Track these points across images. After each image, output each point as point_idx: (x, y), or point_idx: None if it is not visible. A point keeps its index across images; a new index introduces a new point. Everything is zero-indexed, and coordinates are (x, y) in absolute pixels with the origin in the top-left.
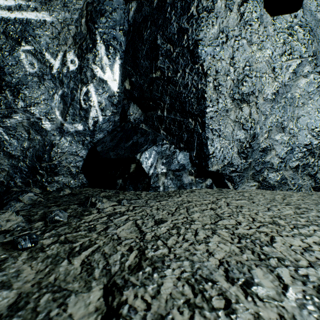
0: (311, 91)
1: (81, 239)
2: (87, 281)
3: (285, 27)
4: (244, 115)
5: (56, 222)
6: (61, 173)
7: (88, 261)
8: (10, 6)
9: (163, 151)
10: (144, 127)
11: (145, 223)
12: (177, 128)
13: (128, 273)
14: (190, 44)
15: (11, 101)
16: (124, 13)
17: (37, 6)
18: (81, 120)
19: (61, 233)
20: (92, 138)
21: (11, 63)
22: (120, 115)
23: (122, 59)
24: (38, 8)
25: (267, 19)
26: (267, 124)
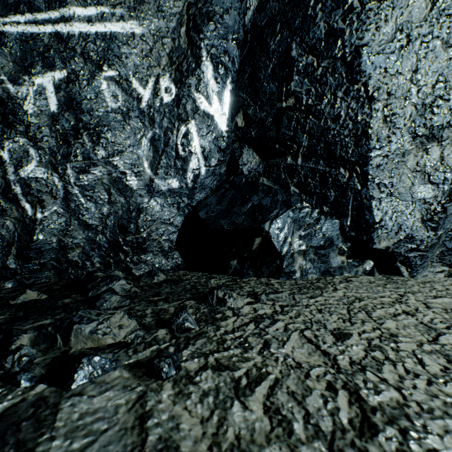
0: None
1: (241, 363)
2: (292, 447)
3: None
4: (431, 160)
5: (186, 331)
6: (150, 250)
7: (273, 406)
8: (90, 16)
9: (301, 219)
10: (266, 182)
11: (319, 337)
12: (319, 182)
13: (356, 436)
14: (347, 53)
15: (90, 150)
16: (238, 14)
17: (123, 14)
18: (177, 174)
19: (204, 351)
20: (190, 199)
21: (90, 96)
22: (227, 165)
23: (234, 82)
24: (125, 17)
25: None
26: None
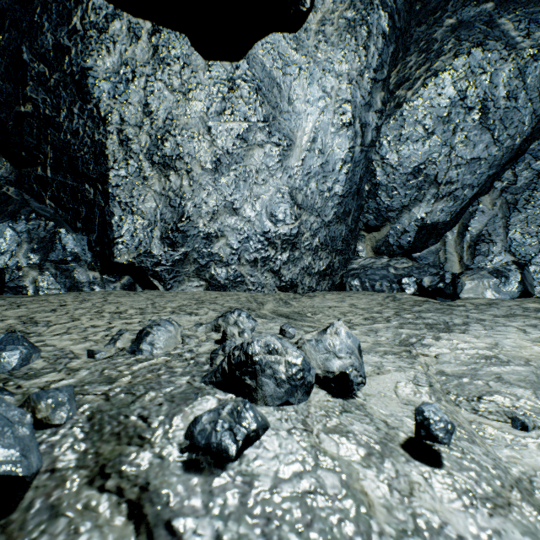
0: (271, 166)
1: None
2: None
3: (226, 78)
4: (174, 186)
5: None
6: None
7: None
8: None
9: (32, 231)
10: (10, 192)
11: None
12: (71, 197)
13: None
14: (75, 72)
15: None
16: None
17: None
18: None
19: None
20: None
21: None
22: None
23: None
24: None
25: (199, 63)
26: (211, 203)
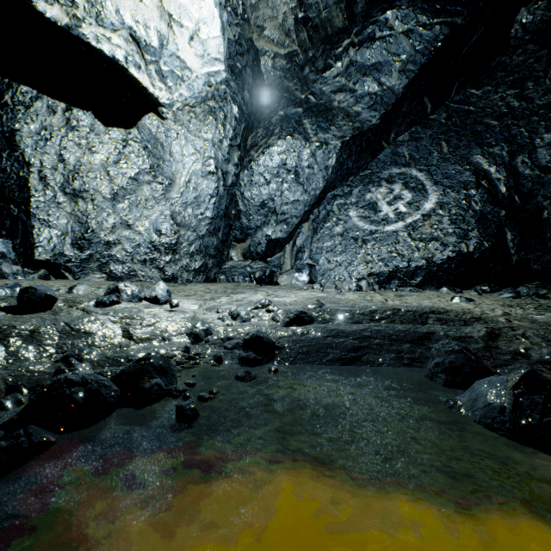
0: (157, 197)
1: None
2: None
3: (121, 139)
4: (82, 209)
5: None
6: None
7: None
8: None
9: None
10: None
11: None
12: None
13: None
14: (6, 131)
15: None
16: None
17: None
18: None
19: None
20: None
21: None
22: None
23: None
24: None
25: (101, 129)
26: (110, 220)
